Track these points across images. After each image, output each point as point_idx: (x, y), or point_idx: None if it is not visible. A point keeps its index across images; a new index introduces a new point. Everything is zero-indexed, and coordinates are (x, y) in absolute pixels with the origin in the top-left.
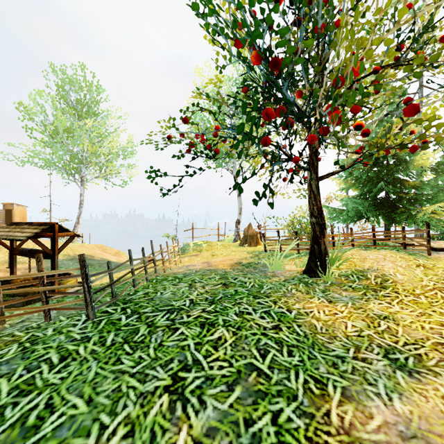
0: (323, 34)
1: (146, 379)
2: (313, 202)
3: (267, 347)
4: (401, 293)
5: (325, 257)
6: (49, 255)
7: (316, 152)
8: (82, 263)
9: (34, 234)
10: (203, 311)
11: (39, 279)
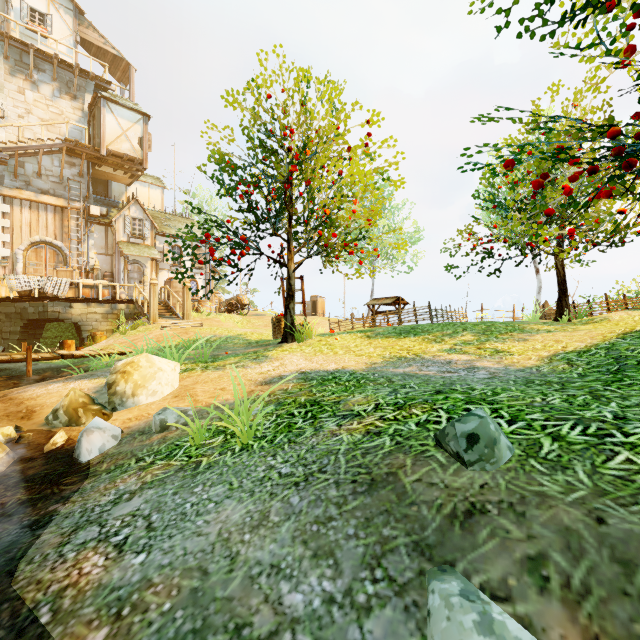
0: (552, 182)
1: (455, 328)
2: (558, 276)
3: (498, 328)
4: (600, 323)
5: (565, 310)
6: (397, 312)
7: (560, 244)
8: (429, 304)
9: (393, 301)
10: (476, 323)
11: (414, 310)
